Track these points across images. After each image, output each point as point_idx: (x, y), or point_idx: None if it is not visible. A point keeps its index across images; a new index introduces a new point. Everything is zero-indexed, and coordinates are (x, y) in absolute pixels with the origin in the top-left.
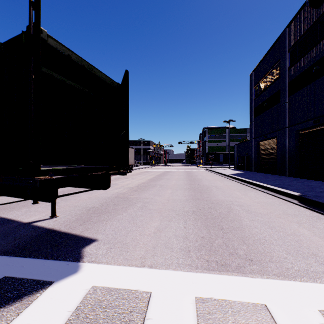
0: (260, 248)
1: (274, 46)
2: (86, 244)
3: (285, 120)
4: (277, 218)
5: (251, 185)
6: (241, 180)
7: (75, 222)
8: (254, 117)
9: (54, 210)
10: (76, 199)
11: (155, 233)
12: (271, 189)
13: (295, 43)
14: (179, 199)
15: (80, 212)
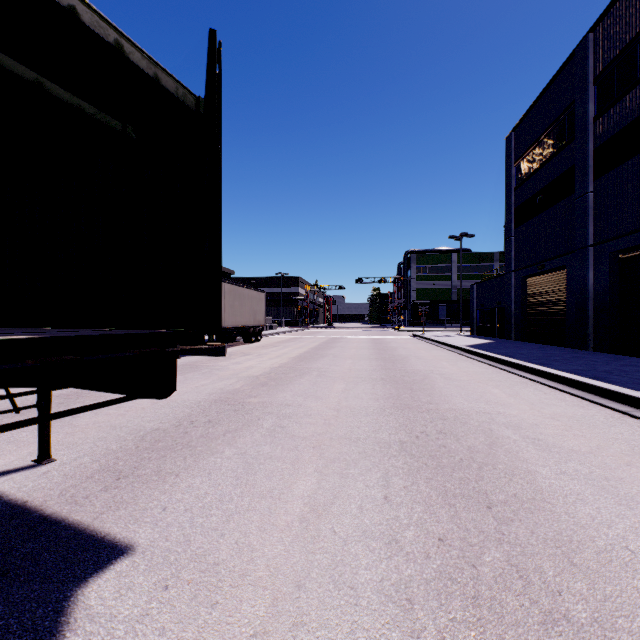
0: (632, 589)
1: (560, 75)
2: (96, 567)
3: (586, 231)
4: (626, 468)
5: (521, 371)
6: (495, 361)
7: (94, 479)
8: (515, 226)
9: (45, 444)
10: (122, 407)
11: (303, 520)
12: (573, 382)
13: (610, 63)
14: (363, 408)
15: (118, 447)
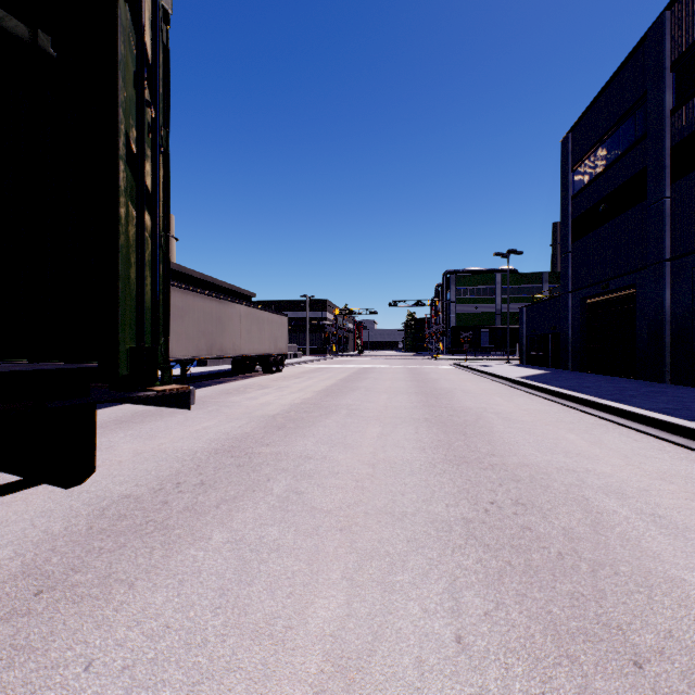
0: None
1: (628, 63)
2: None
3: (662, 243)
4: None
5: (595, 410)
6: (558, 396)
7: (1, 593)
8: (572, 240)
9: None
10: None
11: None
12: (668, 426)
13: (692, 44)
14: (407, 462)
15: (63, 528)
